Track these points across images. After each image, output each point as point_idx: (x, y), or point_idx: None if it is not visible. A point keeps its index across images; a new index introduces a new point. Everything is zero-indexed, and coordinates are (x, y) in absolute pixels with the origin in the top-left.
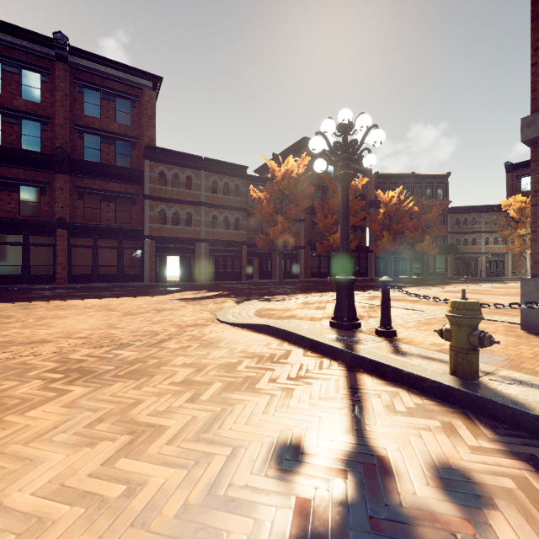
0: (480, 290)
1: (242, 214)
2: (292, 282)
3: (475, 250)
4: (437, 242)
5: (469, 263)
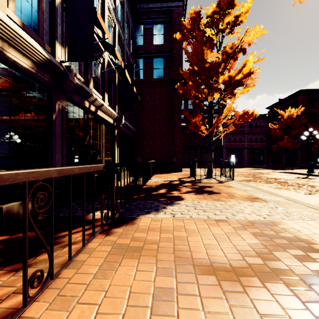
0: None
1: (263, 135)
2: (293, 166)
3: None
4: None
5: None
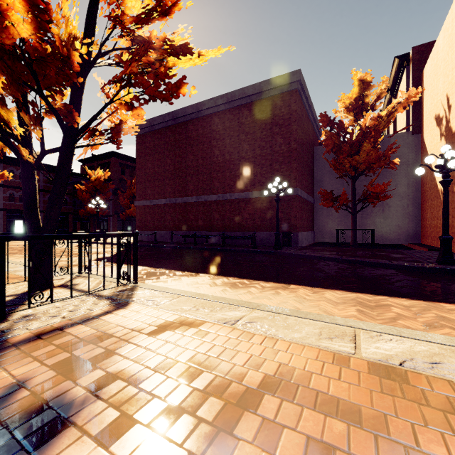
0: None
1: (69, 196)
2: None
3: None
4: None
5: None
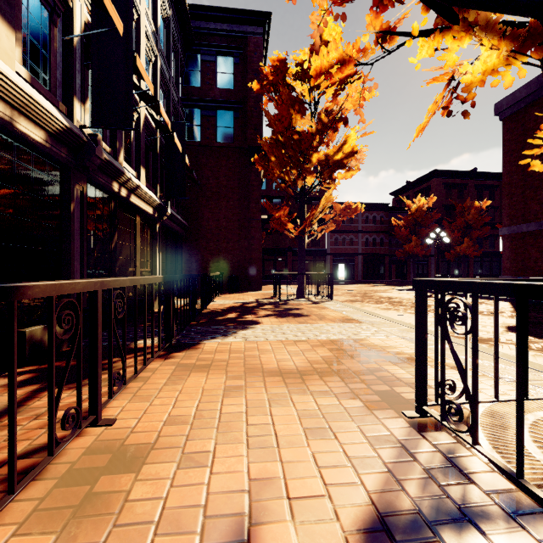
0: None
1: (385, 235)
2: None
3: None
4: None
5: None
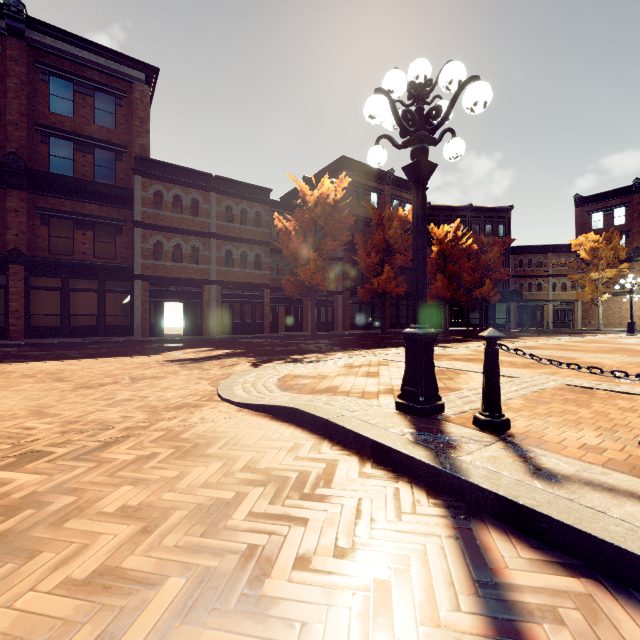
0: (563, 346)
1: (264, 249)
2: (328, 336)
3: (541, 297)
4: (498, 288)
5: (534, 312)
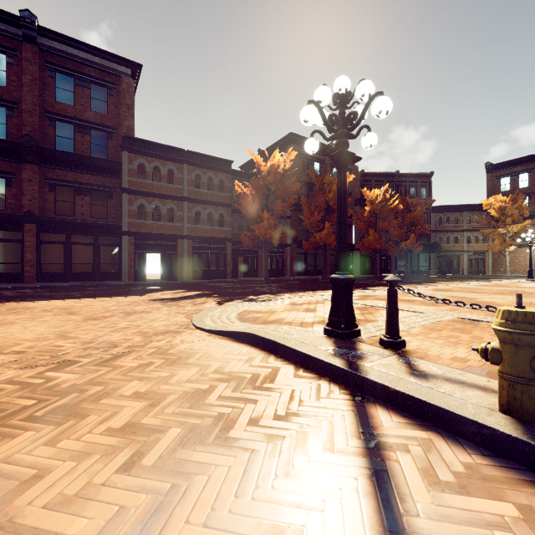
0: (470, 289)
1: (226, 210)
2: (278, 280)
3: (457, 248)
4: (421, 241)
5: (451, 261)
